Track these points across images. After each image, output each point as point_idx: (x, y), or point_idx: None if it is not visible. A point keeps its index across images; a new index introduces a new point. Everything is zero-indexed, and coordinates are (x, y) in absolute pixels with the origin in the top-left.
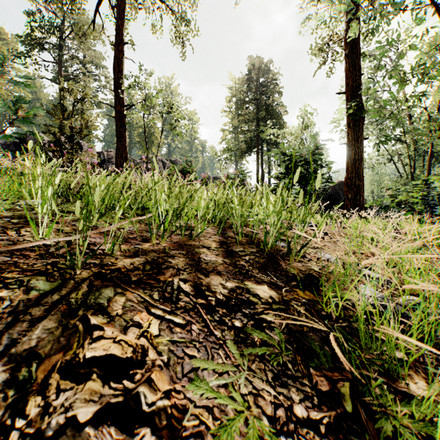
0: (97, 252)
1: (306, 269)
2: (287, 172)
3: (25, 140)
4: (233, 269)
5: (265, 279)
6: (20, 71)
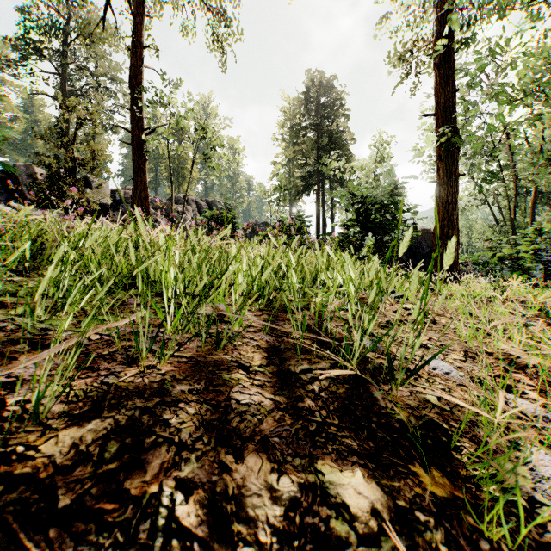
0: (6, 413)
1: (419, 403)
2: (357, 218)
3: (14, 174)
4: (292, 422)
5: (352, 444)
6: (14, 84)
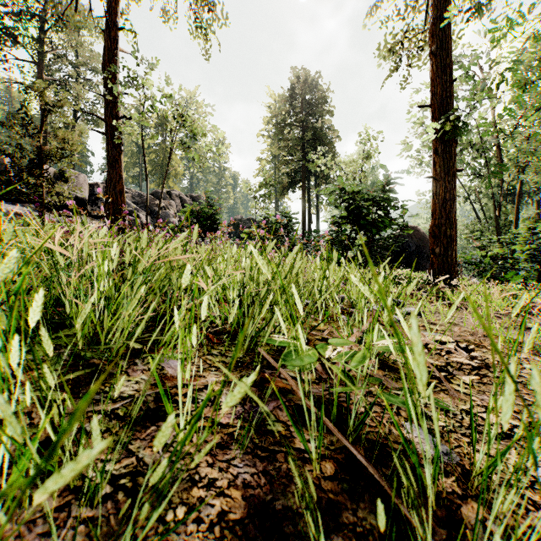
0: None
1: None
2: (348, 215)
3: None
4: None
5: None
6: None
